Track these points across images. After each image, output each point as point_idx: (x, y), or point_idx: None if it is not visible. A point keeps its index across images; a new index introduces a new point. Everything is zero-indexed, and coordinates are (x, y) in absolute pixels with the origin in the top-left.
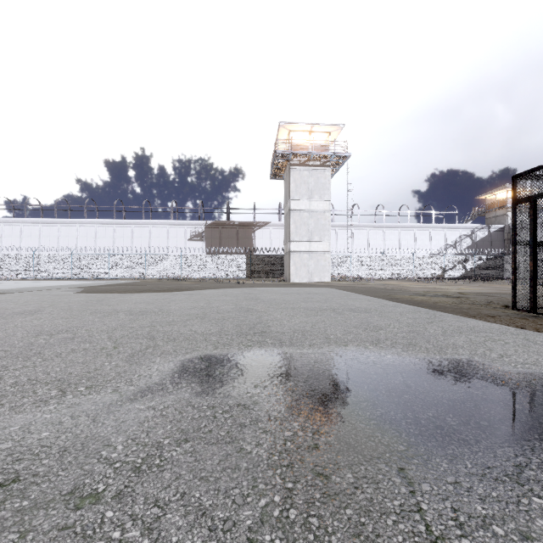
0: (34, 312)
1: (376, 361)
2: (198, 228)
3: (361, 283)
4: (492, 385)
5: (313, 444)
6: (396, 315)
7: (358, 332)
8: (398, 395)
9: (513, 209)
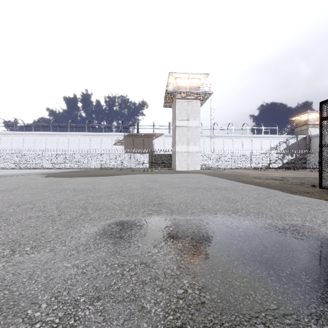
0: (12, 190)
1: (238, 225)
2: (120, 137)
3: (219, 171)
4: (326, 246)
5: (200, 302)
6: (245, 191)
7: (222, 203)
8: (259, 255)
9: (320, 123)
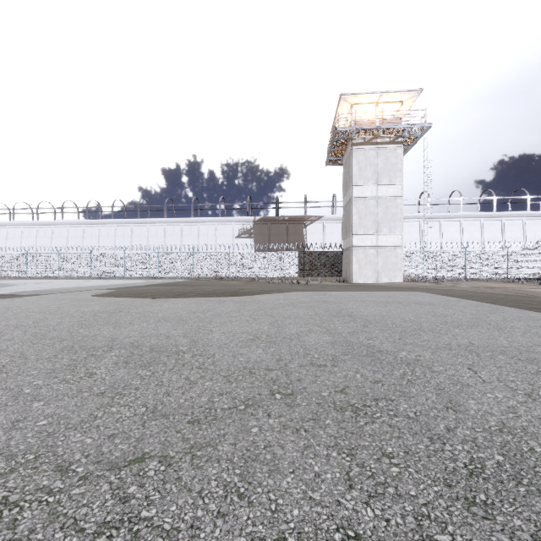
0: None
1: None
2: (247, 225)
3: (450, 285)
4: None
5: None
6: None
7: None
8: None
9: None
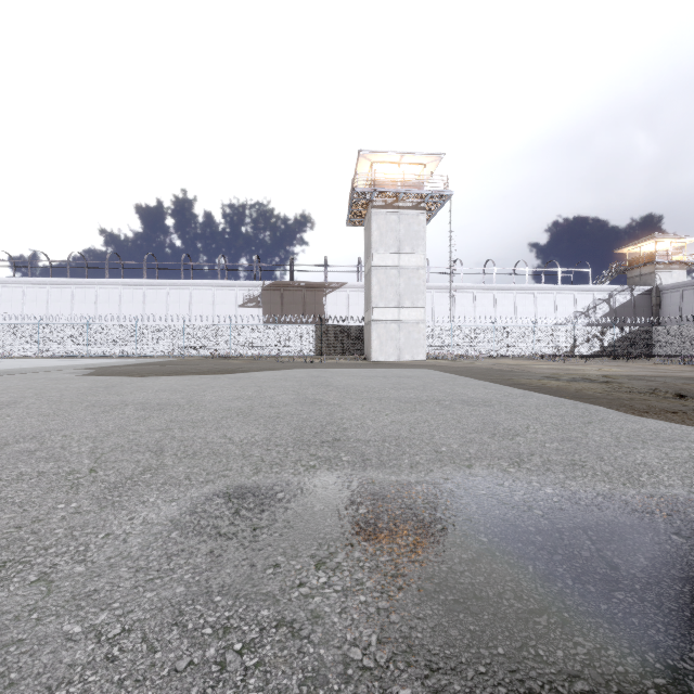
0: (5, 405)
1: (529, 500)
2: (254, 291)
3: (467, 363)
4: None
5: None
6: (531, 410)
7: (483, 440)
8: (602, 593)
9: None
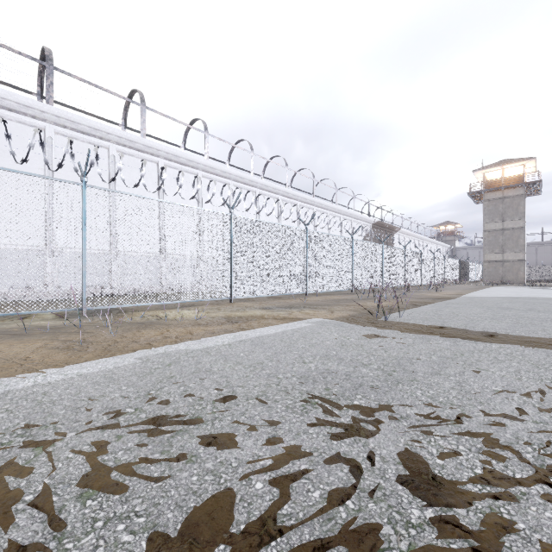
0: None
1: None
2: (368, 226)
3: None
4: None
5: None
6: None
7: None
8: None
9: None
